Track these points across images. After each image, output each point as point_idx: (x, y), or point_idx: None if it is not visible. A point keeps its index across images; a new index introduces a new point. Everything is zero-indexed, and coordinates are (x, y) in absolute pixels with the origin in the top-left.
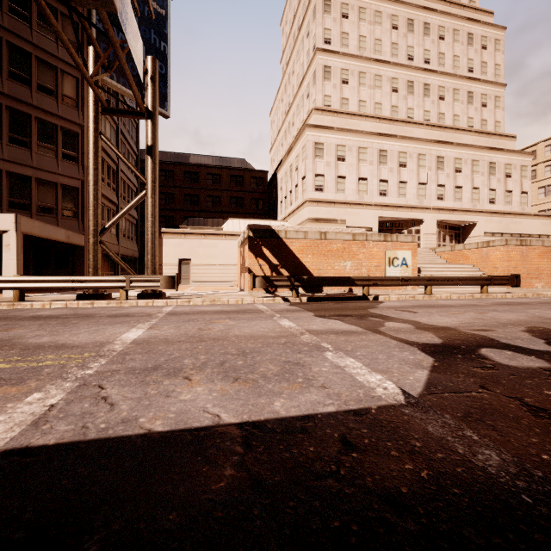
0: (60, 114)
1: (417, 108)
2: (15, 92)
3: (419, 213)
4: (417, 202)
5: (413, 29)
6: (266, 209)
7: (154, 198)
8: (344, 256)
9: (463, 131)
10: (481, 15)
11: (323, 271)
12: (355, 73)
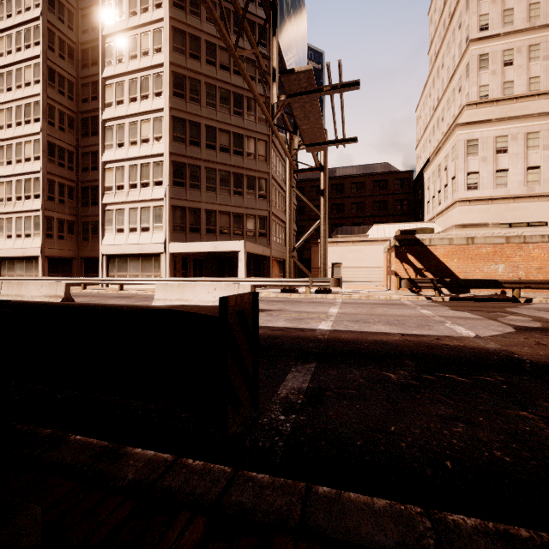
0: (257, 169)
1: None
2: (236, 162)
3: None
4: None
5: None
6: (411, 209)
7: (325, 225)
8: (495, 260)
9: None
10: None
11: (470, 274)
12: (522, 49)
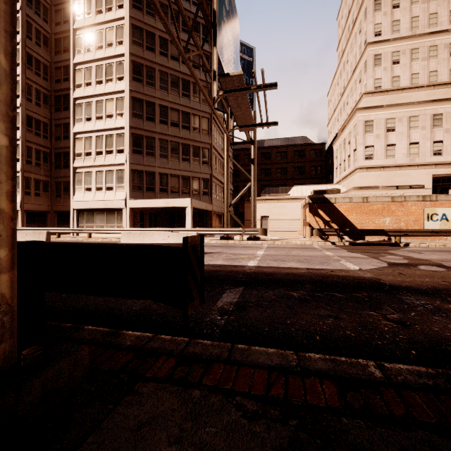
0: (201, 141)
1: None
2: (184, 135)
3: None
4: None
5: None
6: (323, 173)
7: (255, 186)
8: (384, 214)
9: None
10: None
11: (365, 225)
12: (406, 52)
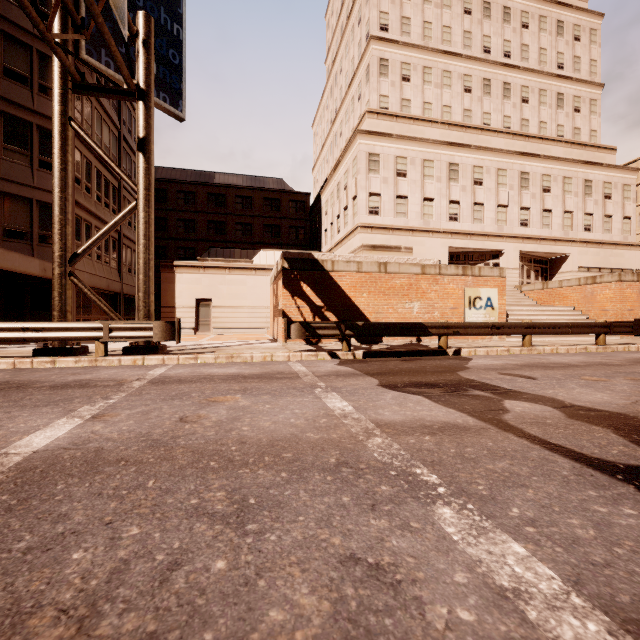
0: (36, 109)
1: (495, 112)
2: None
3: (498, 242)
4: (496, 229)
5: (490, 15)
6: (308, 240)
7: (148, 212)
8: (411, 296)
9: (552, 141)
10: None
11: (382, 315)
12: (418, 68)
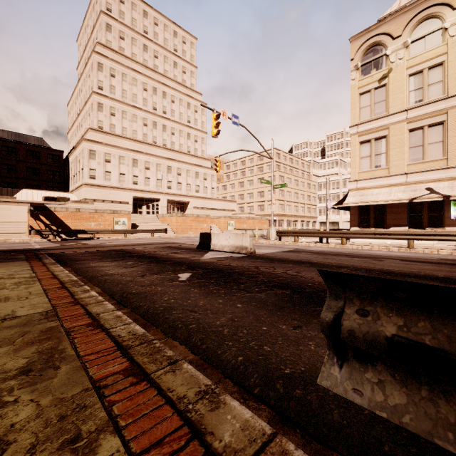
0: None
1: (159, 137)
2: None
3: (157, 195)
4: (156, 189)
5: (157, 93)
6: (62, 179)
7: None
8: (91, 220)
9: (184, 153)
10: (196, 93)
11: (78, 227)
12: (120, 111)
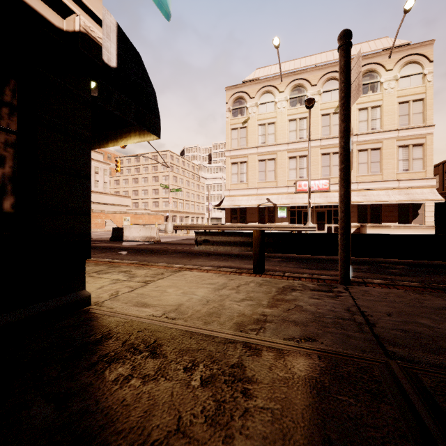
0: None
1: None
2: None
3: None
4: None
5: None
6: None
7: None
8: None
9: None
10: None
11: None
12: None
